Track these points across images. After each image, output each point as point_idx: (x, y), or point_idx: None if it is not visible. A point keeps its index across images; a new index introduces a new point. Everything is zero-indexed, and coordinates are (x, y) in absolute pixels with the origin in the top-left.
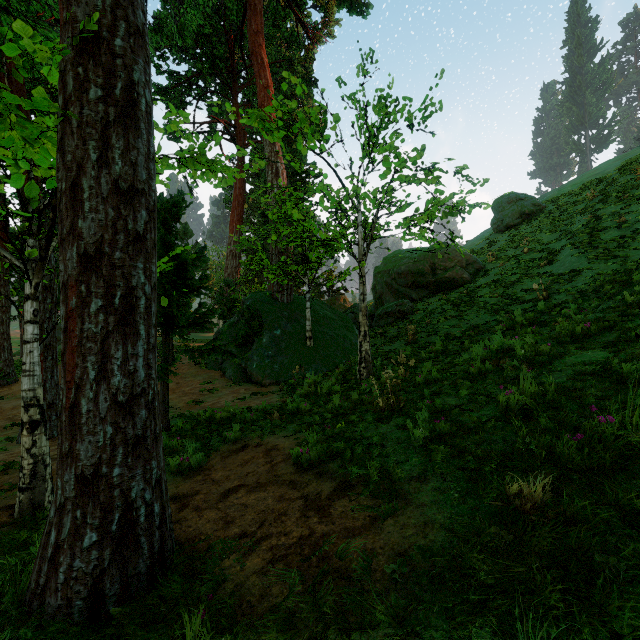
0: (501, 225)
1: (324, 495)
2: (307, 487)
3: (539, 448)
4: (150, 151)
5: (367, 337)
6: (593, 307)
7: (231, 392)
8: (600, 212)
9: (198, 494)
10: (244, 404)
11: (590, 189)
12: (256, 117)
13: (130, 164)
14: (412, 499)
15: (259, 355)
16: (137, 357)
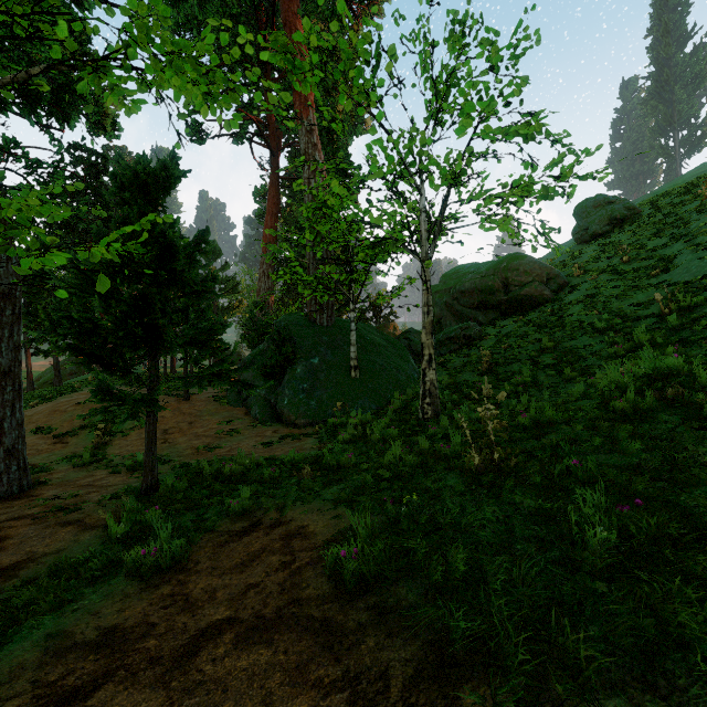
0: (586, 234)
1: (395, 687)
2: (355, 649)
3: None
4: None
5: (433, 363)
6: None
7: (255, 435)
8: None
9: (148, 636)
10: (268, 451)
11: (700, 187)
12: (280, 48)
13: None
14: None
15: (292, 388)
16: None
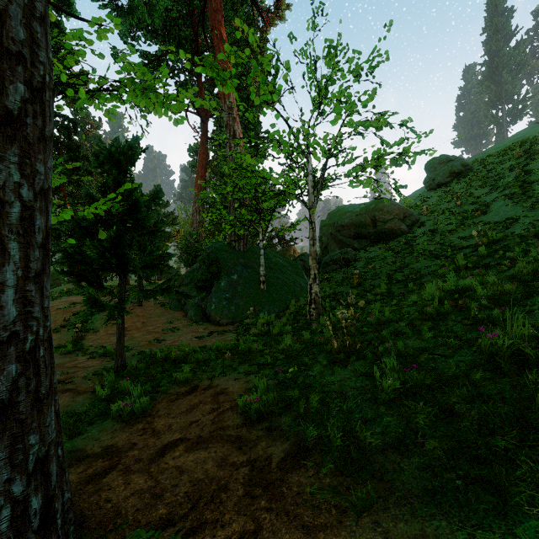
0: (433, 183)
1: (275, 462)
2: (255, 448)
3: None
4: (35, 6)
5: (317, 280)
6: None
7: (191, 331)
8: (529, 167)
9: (133, 449)
10: (201, 342)
11: (514, 150)
12: (210, 64)
13: None
14: (392, 481)
15: (217, 297)
16: (3, 287)
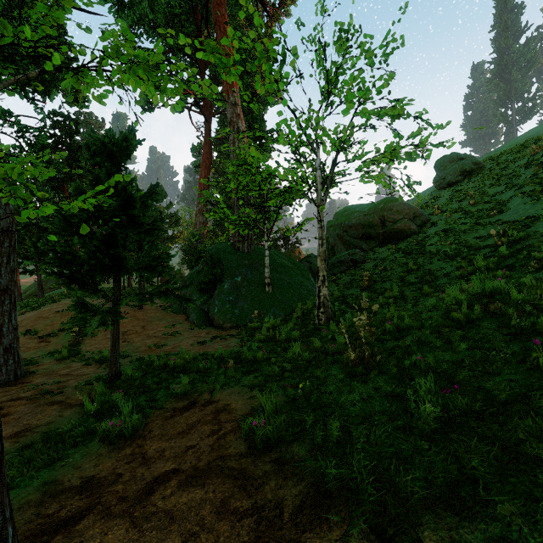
0: (443, 182)
1: (287, 512)
2: (262, 488)
3: None
4: None
5: (326, 282)
6: None
7: (192, 335)
8: None
9: (117, 482)
10: (203, 348)
11: (528, 147)
12: (211, 49)
13: None
14: None
15: (220, 300)
16: None
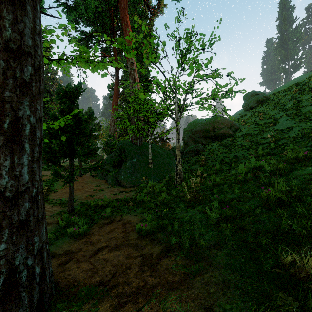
0: (247, 107)
1: (154, 255)
2: (144, 249)
3: (298, 228)
4: (36, 27)
5: (180, 162)
6: (304, 145)
7: (109, 191)
8: (300, 98)
9: (80, 251)
10: (115, 197)
11: (293, 88)
12: (120, 42)
13: (18, 32)
14: (212, 261)
15: (125, 172)
16: (22, 165)
